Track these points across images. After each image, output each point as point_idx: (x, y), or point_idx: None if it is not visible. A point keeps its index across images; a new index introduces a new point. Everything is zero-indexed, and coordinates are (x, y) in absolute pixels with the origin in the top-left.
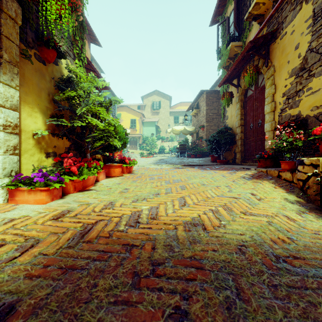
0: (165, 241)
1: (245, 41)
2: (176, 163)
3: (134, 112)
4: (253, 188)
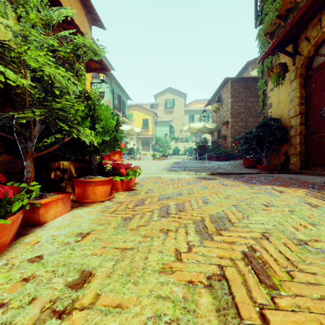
0: None
1: None
2: (198, 170)
3: (146, 112)
4: None
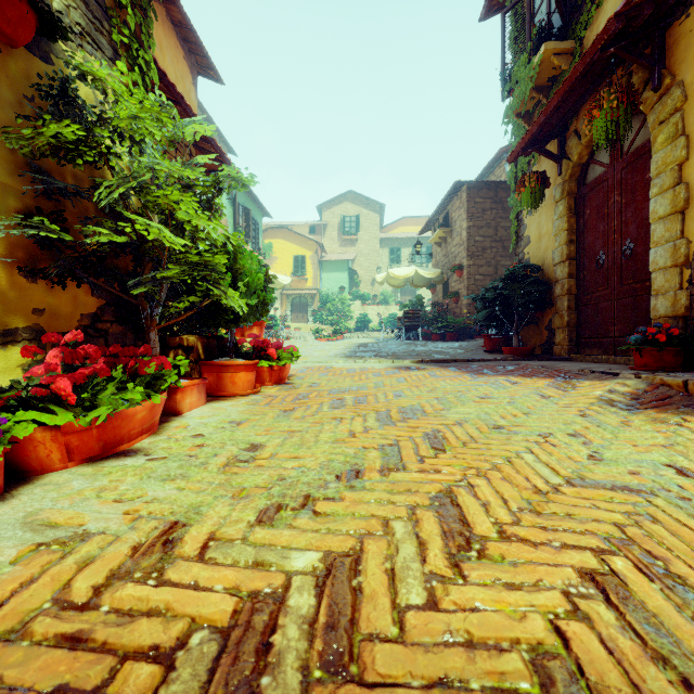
0: None
1: (583, 35)
2: (399, 356)
3: (302, 241)
4: (668, 446)
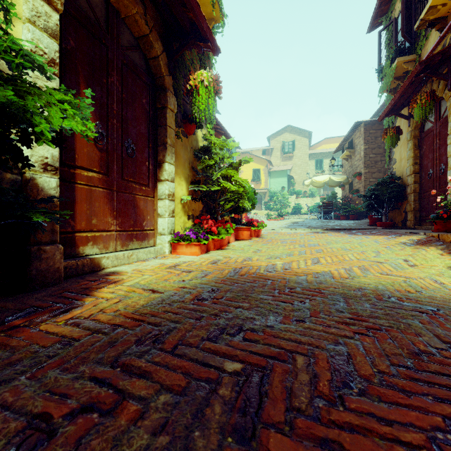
0: (296, 281)
1: (419, 53)
2: (315, 227)
3: (258, 160)
4: (410, 255)
